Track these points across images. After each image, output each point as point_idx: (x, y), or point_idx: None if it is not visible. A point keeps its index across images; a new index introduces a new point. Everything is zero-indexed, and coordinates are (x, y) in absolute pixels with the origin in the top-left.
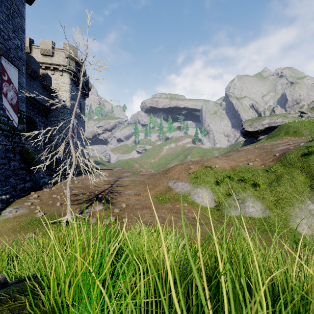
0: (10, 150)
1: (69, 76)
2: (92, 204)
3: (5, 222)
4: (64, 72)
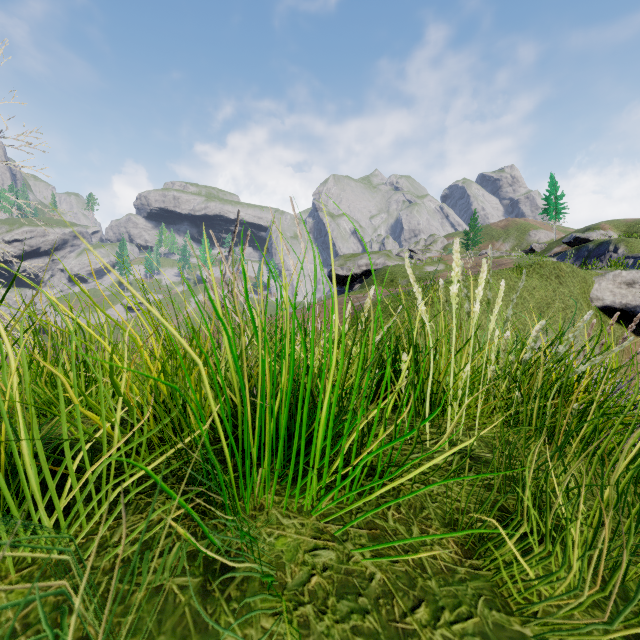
0: None
1: None
2: None
3: None
4: None
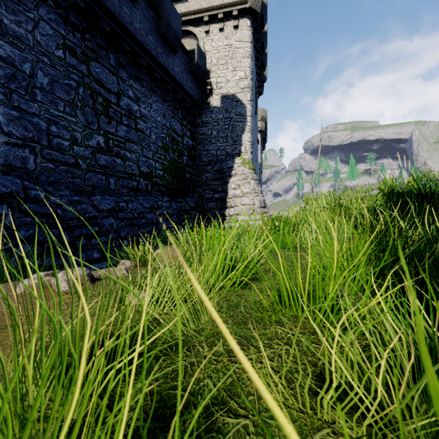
0: None
1: (260, 135)
2: None
3: None
4: None
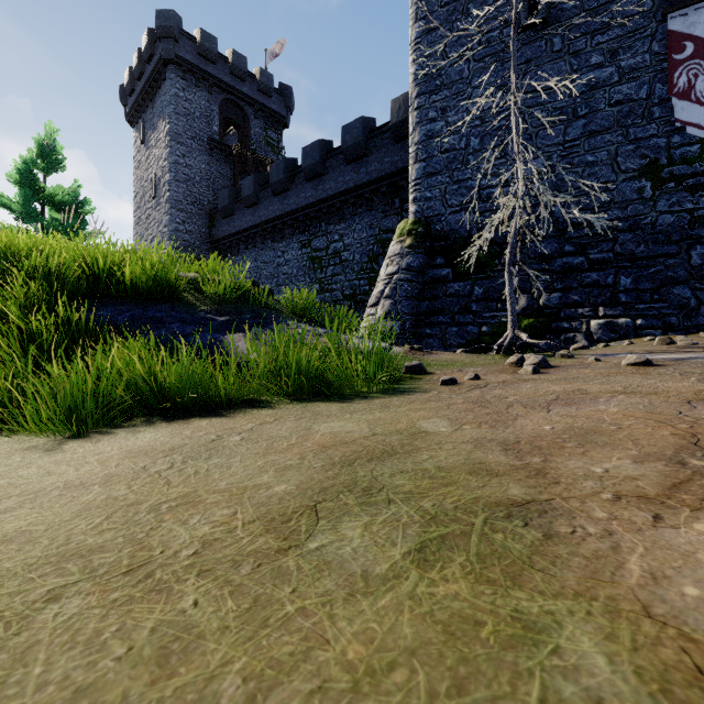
0: None
1: None
2: None
3: None
4: None
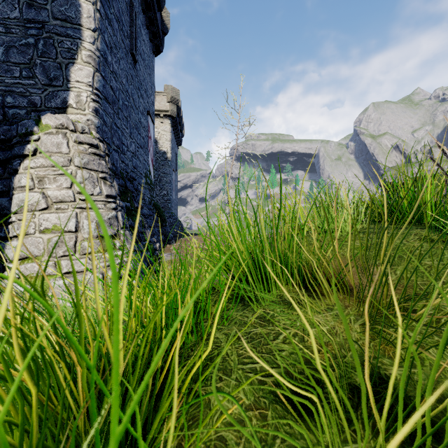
0: (150, 203)
1: (170, 122)
2: None
3: (170, 263)
4: (164, 119)
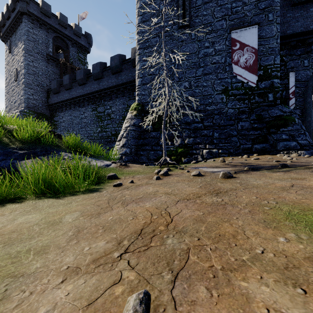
0: (246, 112)
1: None
2: (227, 167)
3: None
4: None
